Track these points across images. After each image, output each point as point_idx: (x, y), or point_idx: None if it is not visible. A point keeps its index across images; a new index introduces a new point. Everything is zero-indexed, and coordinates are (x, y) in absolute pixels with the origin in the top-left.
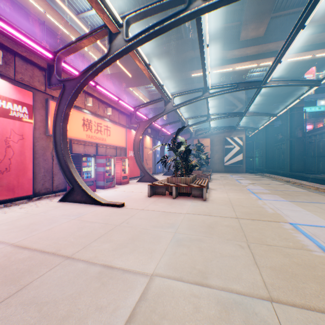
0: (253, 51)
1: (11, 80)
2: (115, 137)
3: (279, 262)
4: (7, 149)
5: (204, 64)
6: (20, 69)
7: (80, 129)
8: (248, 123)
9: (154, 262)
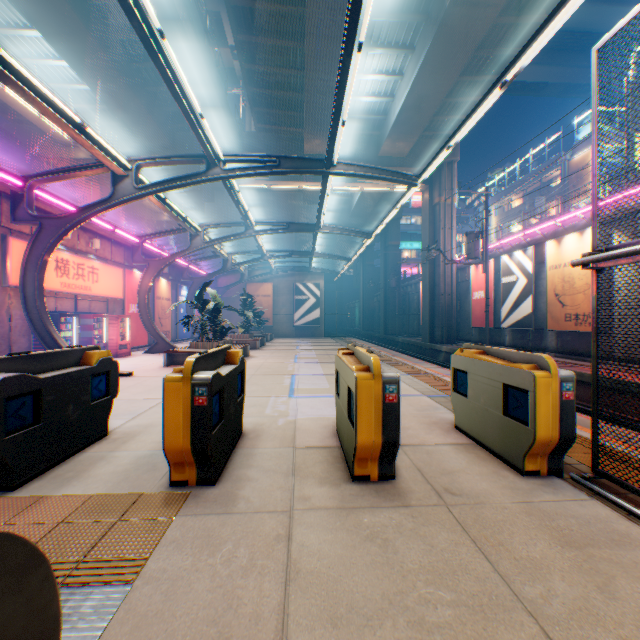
0: None
1: None
2: (106, 283)
3: (255, 388)
4: None
5: (239, 205)
6: None
7: (53, 274)
8: None
9: None
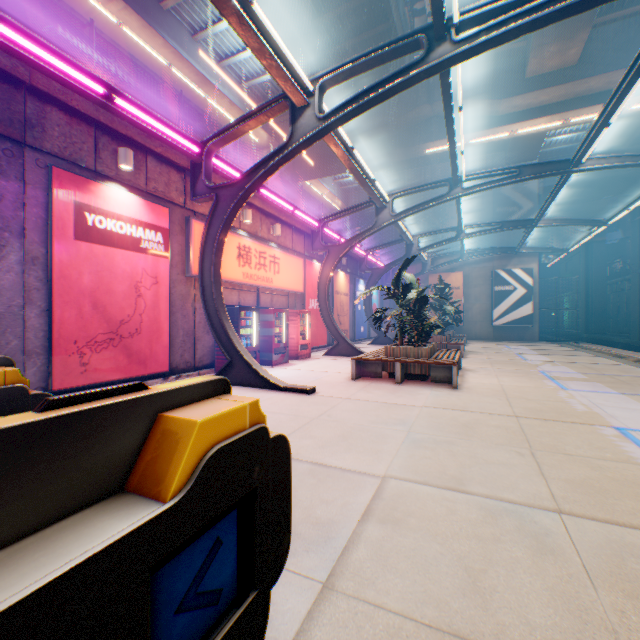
0: (555, 95)
1: (142, 193)
2: (286, 275)
3: (581, 475)
4: (138, 299)
5: (453, 139)
6: (153, 174)
7: (234, 263)
8: (546, 237)
9: (383, 464)
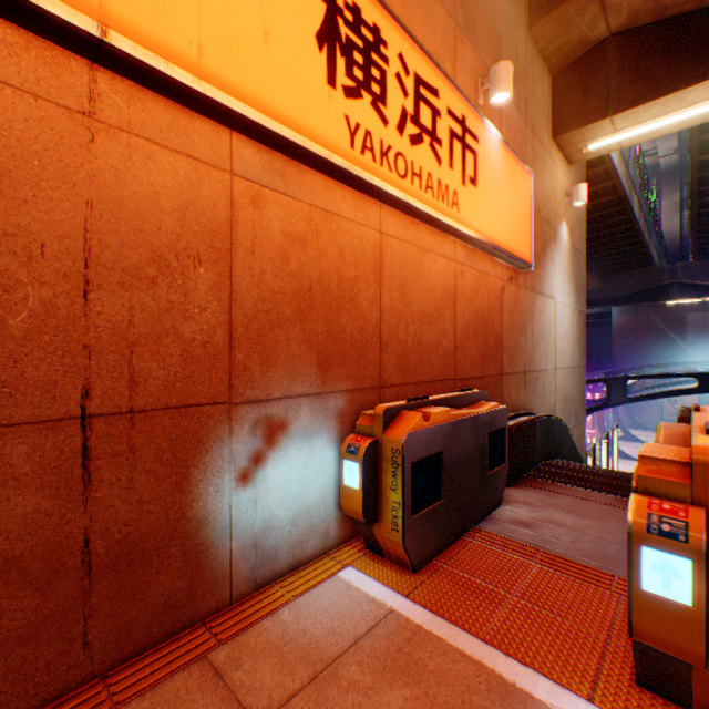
0: None
1: None
2: None
3: None
4: None
5: None
6: None
7: None
8: None
9: None
